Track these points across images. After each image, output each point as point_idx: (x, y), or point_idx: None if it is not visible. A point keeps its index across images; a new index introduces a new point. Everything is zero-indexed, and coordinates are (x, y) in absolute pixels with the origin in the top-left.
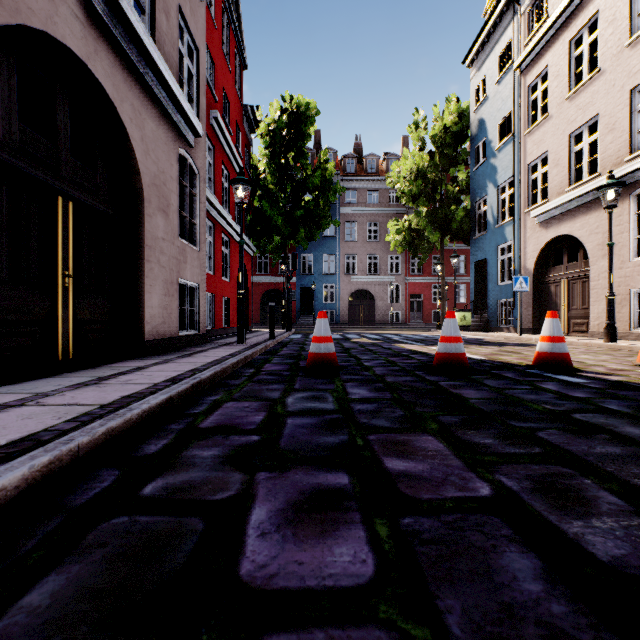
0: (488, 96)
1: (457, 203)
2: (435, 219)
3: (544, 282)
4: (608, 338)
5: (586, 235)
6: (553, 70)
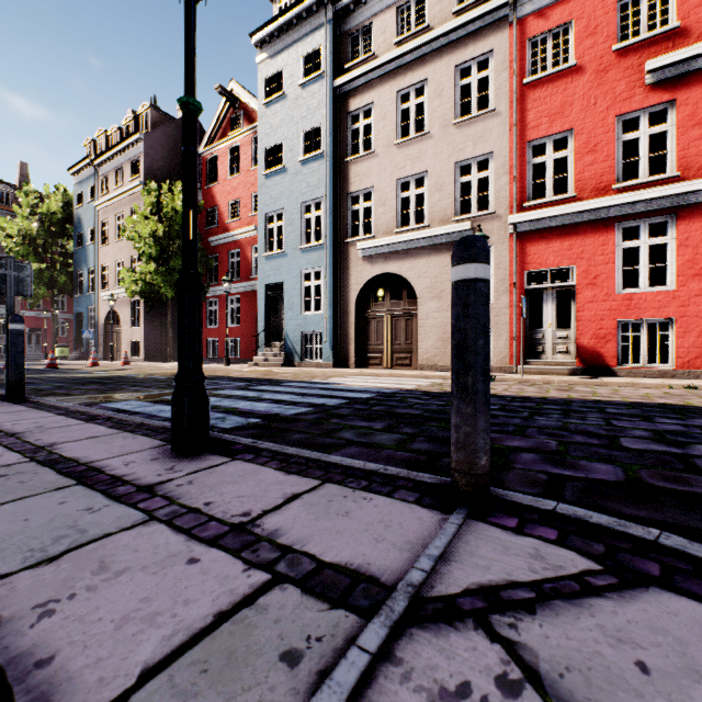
0: (84, 207)
1: (64, 268)
2: (44, 276)
3: (110, 332)
4: (111, 360)
5: (121, 313)
6: (111, 223)
